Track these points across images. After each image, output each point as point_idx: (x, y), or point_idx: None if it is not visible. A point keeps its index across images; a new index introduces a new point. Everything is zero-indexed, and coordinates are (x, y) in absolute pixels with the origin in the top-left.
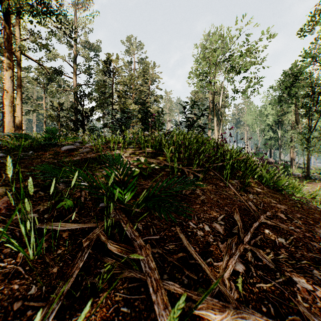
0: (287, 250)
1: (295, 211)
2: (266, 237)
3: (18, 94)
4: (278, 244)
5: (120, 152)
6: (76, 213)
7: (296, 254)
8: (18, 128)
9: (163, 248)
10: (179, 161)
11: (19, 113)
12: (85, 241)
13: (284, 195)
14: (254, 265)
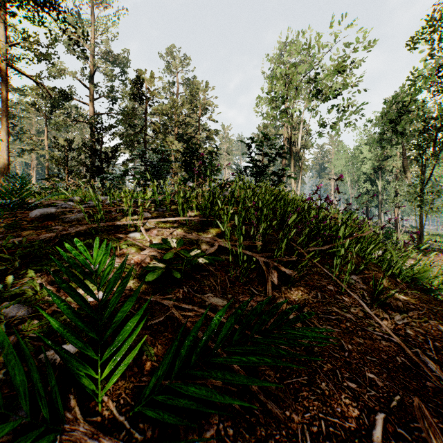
0: None
1: None
2: None
3: (3, 124)
4: None
5: (136, 221)
6: None
7: None
8: (4, 176)
9: None
10: (247, 237)
11: (5, 153)
12: None
13: (440, 301)
14: None
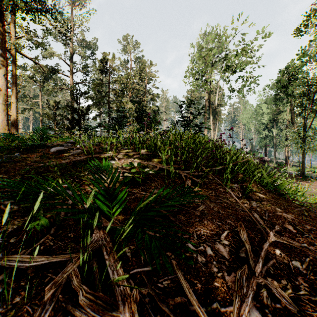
0: (304, 278)
1: (303, 222)
2: (278, 261)
3: (13, 92)
4: (293, 269)
5: (112, 154)
6: (51, 236)
7: (316, 284)
8: (13, 127)
9: (156, 285)
10: (176, 164)
11: (14, 111)
12: (49, 288)
13: (287, 200)
14: (272, 309)
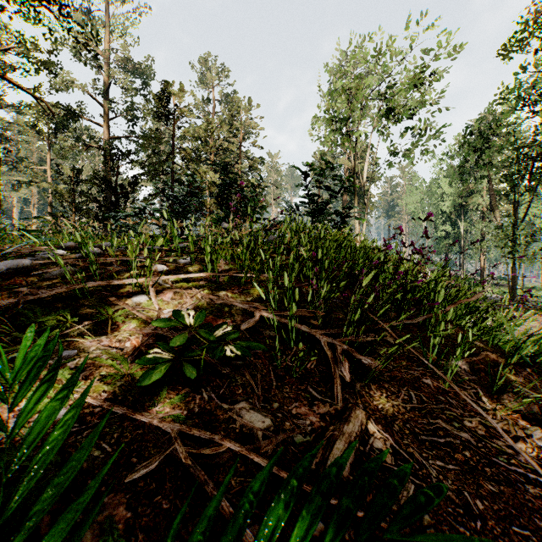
0: None
1: None
2: None
3: None
4: None
5: (142, 279)
6: None
7: None
8: None
9: None
10: (301, 300)
11: None
12: None
13: None
14: None
